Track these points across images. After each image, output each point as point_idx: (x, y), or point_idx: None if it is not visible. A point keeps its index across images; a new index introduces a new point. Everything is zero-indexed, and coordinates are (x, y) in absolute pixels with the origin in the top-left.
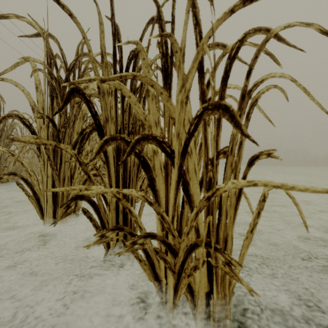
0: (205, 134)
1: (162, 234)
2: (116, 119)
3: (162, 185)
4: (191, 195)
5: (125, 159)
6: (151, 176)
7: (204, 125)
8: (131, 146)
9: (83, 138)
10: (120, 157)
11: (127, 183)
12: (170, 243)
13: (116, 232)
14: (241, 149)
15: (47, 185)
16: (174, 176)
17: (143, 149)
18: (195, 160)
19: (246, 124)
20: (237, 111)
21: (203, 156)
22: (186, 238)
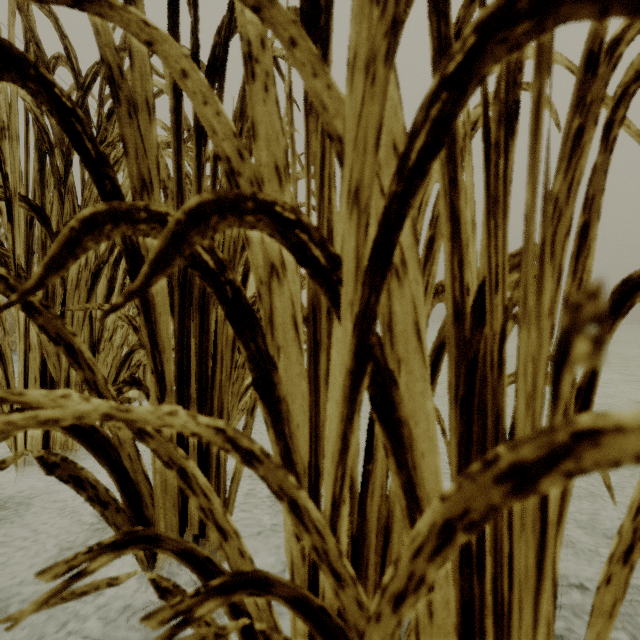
0: (452, 197)
1: (298, 551)
2: (178, 190)
3: (298, 380)
4: (403, 420)
5: (143, 286)
6: (261, 351)
7: (448, 167)
8: (170, 233)
9: (120, 254)
10: (193, 296)
11: (210, 368)
12: (326, 605)
13: (179, 504)
14: (587, 252)
15: (29, 368)
16: (340, 350)
17: (248, 270)
18: (417, 293)
19: (602, 163)
20: (568, 114)
21: (447, 277)
22: (390, 613)
